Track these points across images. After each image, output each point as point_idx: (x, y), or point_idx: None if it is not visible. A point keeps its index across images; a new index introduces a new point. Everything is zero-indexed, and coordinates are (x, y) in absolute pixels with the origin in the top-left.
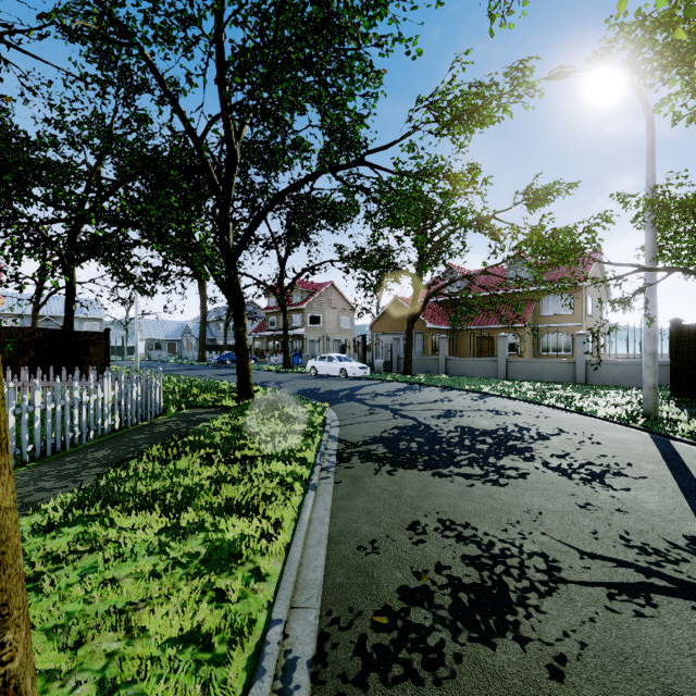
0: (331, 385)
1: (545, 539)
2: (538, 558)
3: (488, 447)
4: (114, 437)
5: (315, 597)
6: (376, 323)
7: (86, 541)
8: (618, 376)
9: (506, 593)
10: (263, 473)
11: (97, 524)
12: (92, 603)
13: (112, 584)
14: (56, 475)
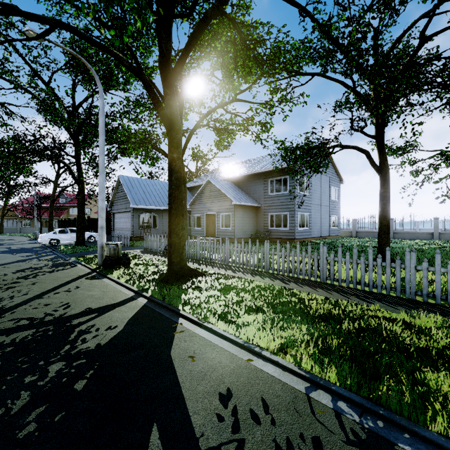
0: None
1: None
2: None
3: None
4: None
5: None
6: None
7: None
8: None
9: None
10: None
11: None
12: None
13: None
14: None
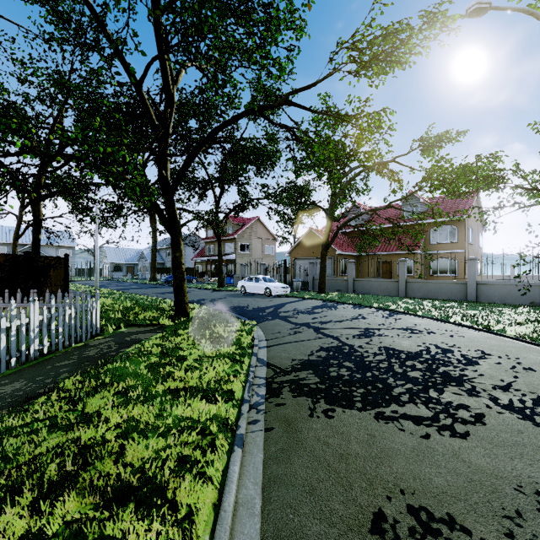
0: (257, 302)
1: None
2: None
3: (422, 375)
4: (39, 363)
5: None
6: (294, 250)
7: None
8: (505, 295)
9: None
10: (184, 416)
11: None
12: None
13: None
14: None
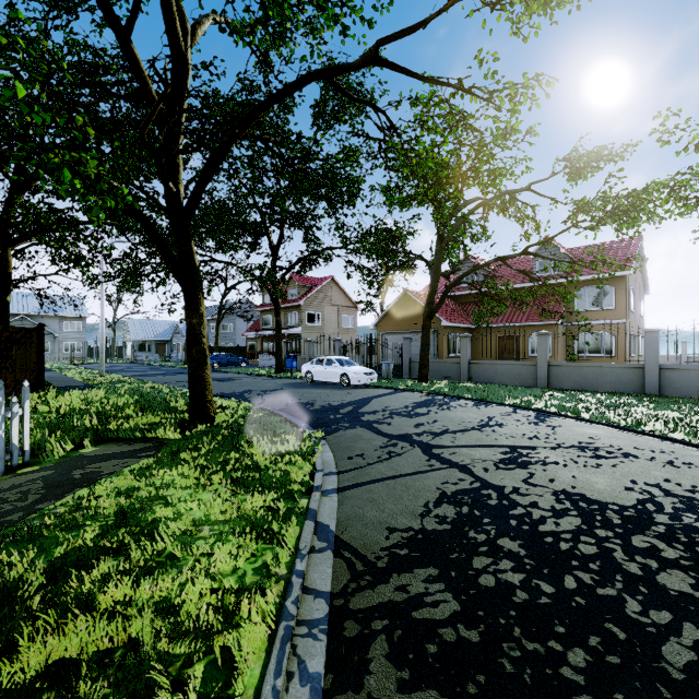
0: (329, 397)
1: None
2: None
3: (696, 586)
4: None
5: None
6: (382, 321)
7: None
8: None
9: None
10: None
11: None
12: None
13: None
14: None
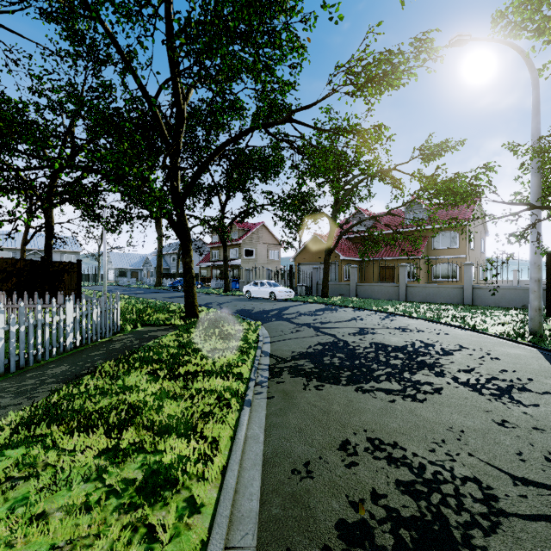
0: (262, 306)
1: (473, 462)
2: (472, 484)
3: (401, 362)
4: (75, 353)
5: (251, 534)
6: (299, 255)
7: (25, 465)
8: (499, 299)
9: (448, 529)
10: (203, 389)
11: (38, 447)
12: (15, 546)
13: (41, 520)
14: (13, 392)
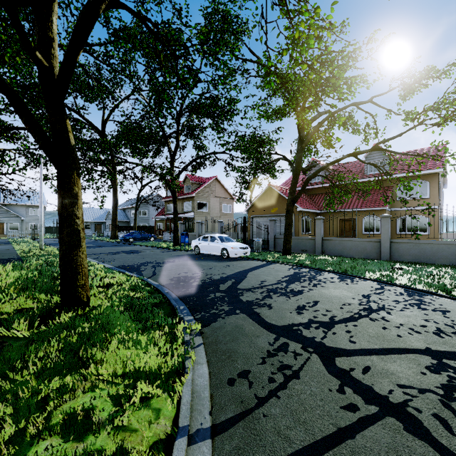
0: (211, 269)
1: None
2: None
3: None
4: None
5: None
6: (252, 207)
7: None
8: None
9: None
10: None
11: None
12: None
13: None
14: None
